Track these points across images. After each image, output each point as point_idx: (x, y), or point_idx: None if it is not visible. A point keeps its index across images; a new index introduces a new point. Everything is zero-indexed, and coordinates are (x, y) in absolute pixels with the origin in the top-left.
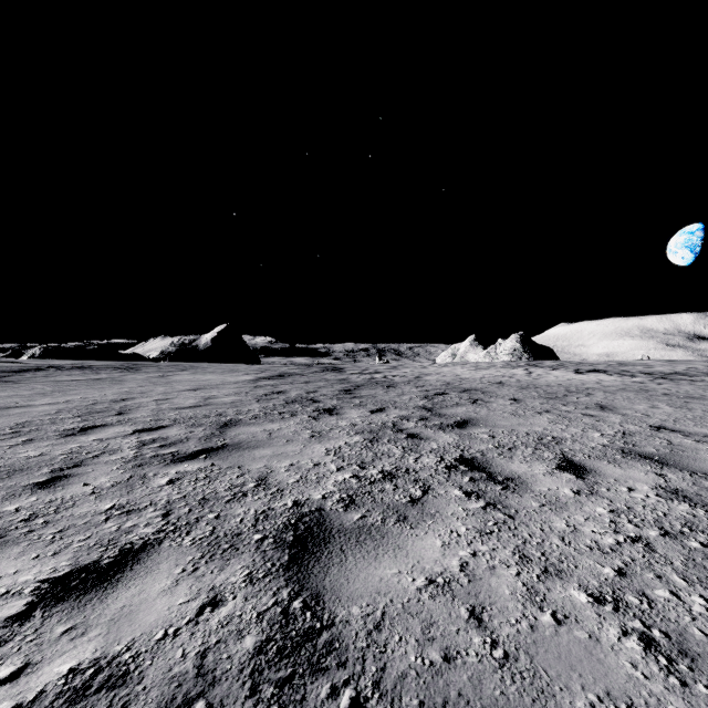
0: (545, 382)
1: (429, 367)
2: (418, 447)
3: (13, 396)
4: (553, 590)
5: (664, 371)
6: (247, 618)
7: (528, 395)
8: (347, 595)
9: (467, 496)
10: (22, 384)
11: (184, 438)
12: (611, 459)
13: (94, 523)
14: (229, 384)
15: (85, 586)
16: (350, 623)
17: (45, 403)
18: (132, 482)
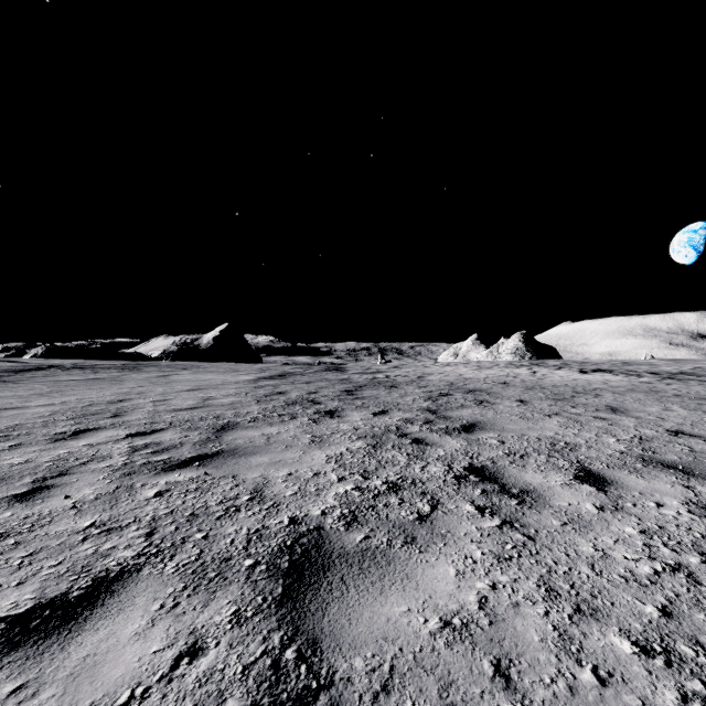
0: (551, 382)
1: (432, 367)
2: (424, 454)
3: (10, 397)
4: (590, 635)
5: (670, 370)
6: (230, 674)
7: (534, 396)
8: (349, 642)
9: (480, 512)
10: (21, 384)
11: (178, 443)
12: (631, 468)
13: (69, 545)
14: (229, 384)
15: (47, 628)
16: (352, 681)
17: (41, 404)
18: (117, 495)
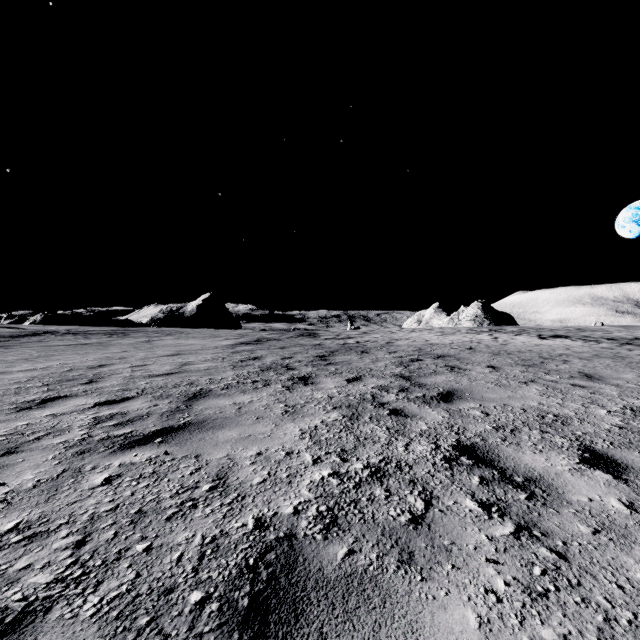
0: (515, 347)
1: (398, 333)
2: (405, 428)
3: None
4: None
5: (625, 336)
6: None
7: (504, 362)
8: None
9: (485, 511)
10: (13, 349)
11: (145, 414)
12: None
13: None
14: (208, 349)
15: None
16: None
17: (23, 369)
18: (60, 481)
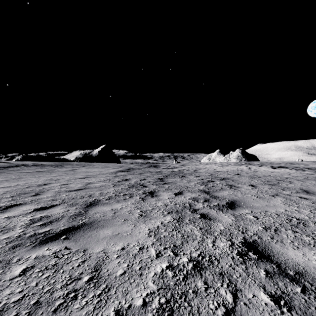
0: (261, 173)
1: (199, 165)
2: (211, 228)
3: None
4: None
5: None
6: None
7: (257, 182)
8: None
9: (276, 304)
10: (3, 174)
11: (60, 217)
12: None
13: None
14: (102, 174)
15: None
16: None
17: (3, 186)
18: None
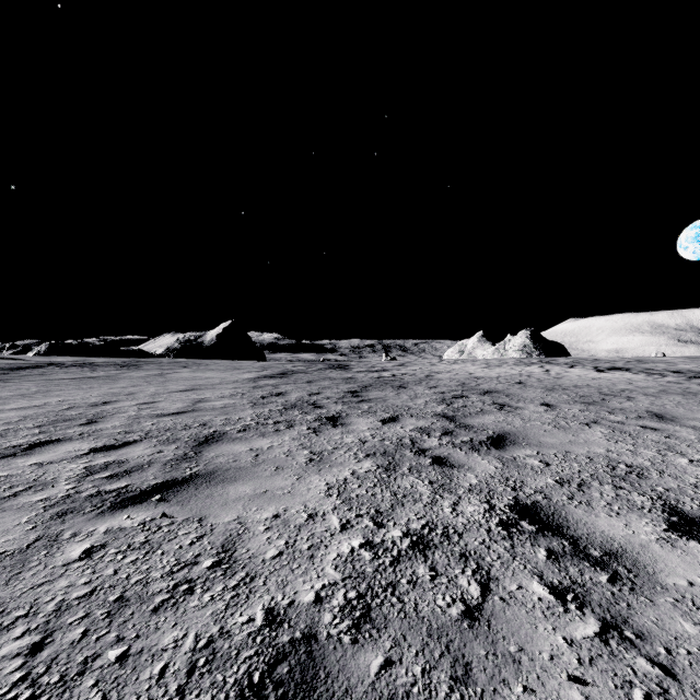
0: (570, 382)
1: (438, 364)
2: (451, 482)
3: None
4: None
5: (691, 369)
6: None
7: (559, 399)
8: None
9: (559, 599)
10: (11, 383)
11: (145, 462)
12: None
13: None
14: (227, 383)
15: None
16: None
17: (16, 407)
18: (29, 554)
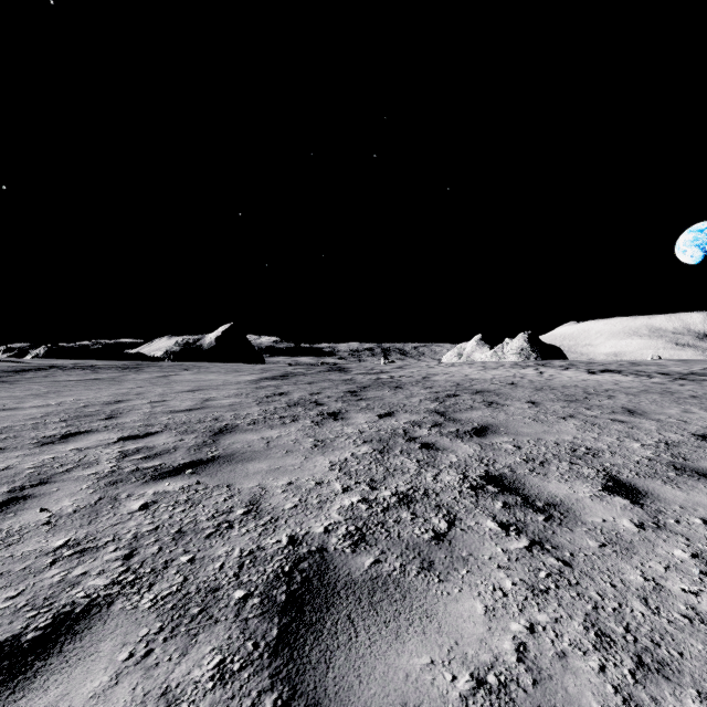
0: (560, 383)
1: (436, 367)
2: (435, 460)
3: (5, 398)
4: (663, 702)
5: (680, 371)
6: None
7: (545, 397)
8: None
9: (504, 530)
10: (19, 384)
11: (171, 448)
12: (665, 478)
13: (34, 570)
14: (230, 385)
15: None
16: None
17: (35, 405)
18: (98, 507)
